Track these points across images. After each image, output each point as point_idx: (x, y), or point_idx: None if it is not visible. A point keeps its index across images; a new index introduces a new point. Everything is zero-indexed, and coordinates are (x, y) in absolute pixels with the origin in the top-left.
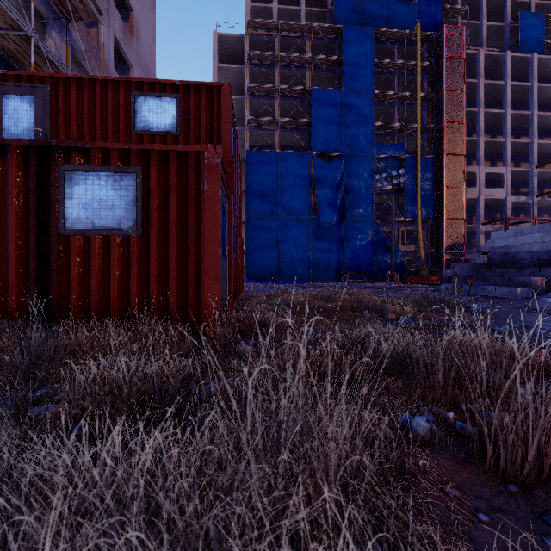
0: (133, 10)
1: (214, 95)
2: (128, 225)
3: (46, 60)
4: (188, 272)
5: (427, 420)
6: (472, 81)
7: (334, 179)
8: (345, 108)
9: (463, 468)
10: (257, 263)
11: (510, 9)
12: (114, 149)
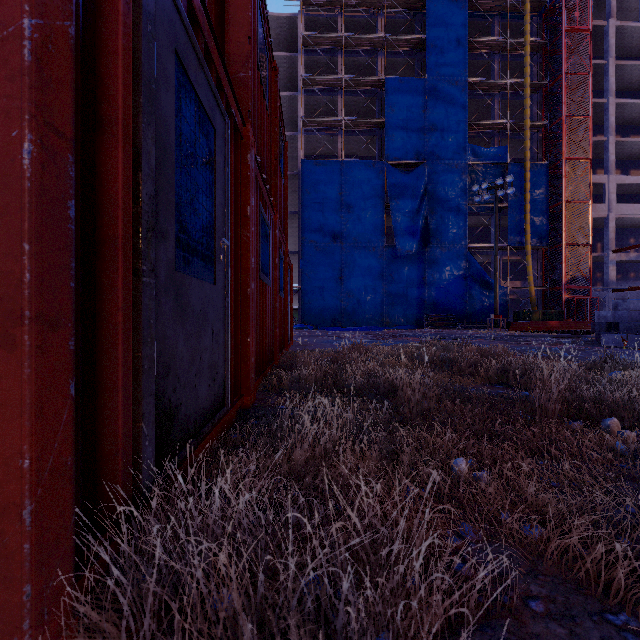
0: None
1: None
2: None
3: None
4: None
5: None
6: (598, 62)
7: (414, 195)
8: (429, 103)
9: None
10: (315, 304)
11: None
12: None
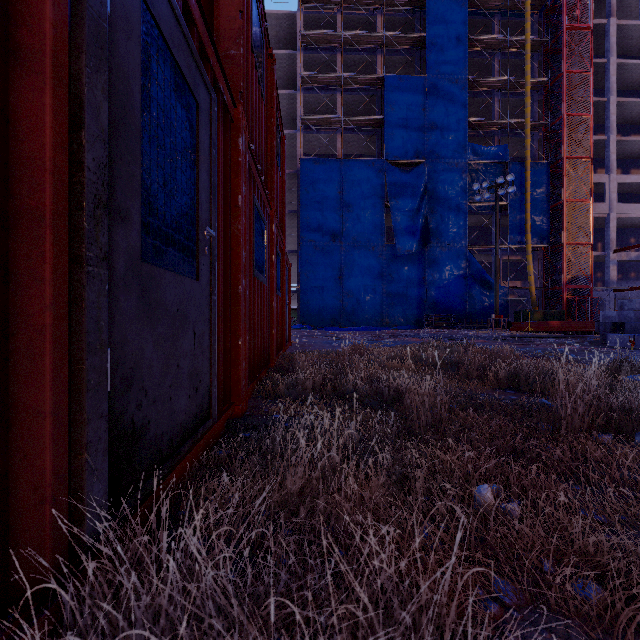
0: None
1: None
2: None
3: None
4: None
5: None
6: (599, 61)
7: (414, 194)
8: (429, 101)
9: None
10: (314, 304)
11: None
12: None
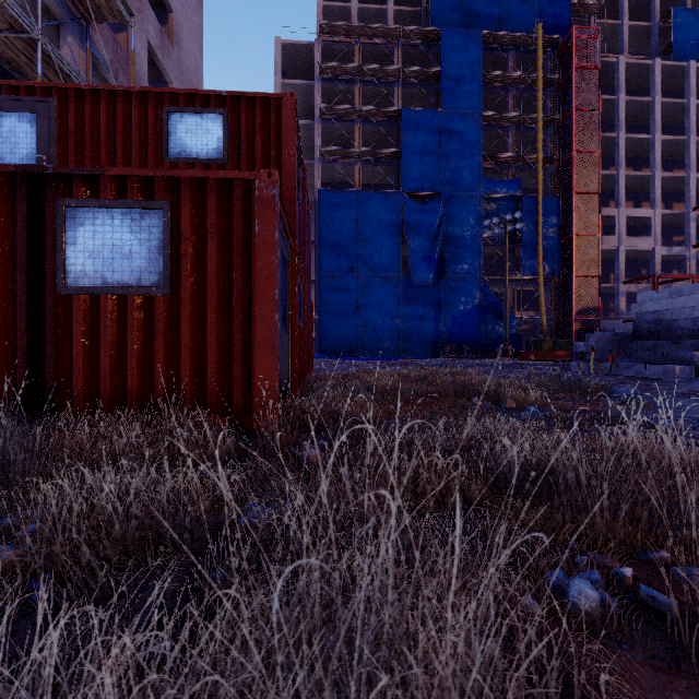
0: (173, 11)
1: (273, 111)
2: (152, 281)
3: (58, 71)
4: (233, 345)
5: (592, 582)
6: (609, 98)
7: (430, 226)
8: (445, 135)
9: (671, 684)
10: (332, 334)
11: (659, 5)
12: (133, 177)
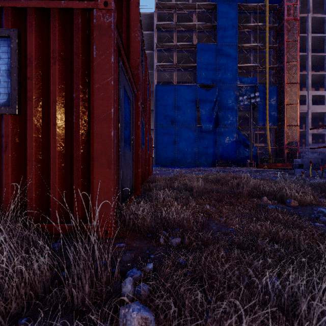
0: None
1: (124, 8)
2: (1, 102)
3: None
4: (73, 158)
5: None
6: (303, 35)
7: (211, 101)
8: (218, 56)
9: None
10: (162, 155)
11: None
12: None
